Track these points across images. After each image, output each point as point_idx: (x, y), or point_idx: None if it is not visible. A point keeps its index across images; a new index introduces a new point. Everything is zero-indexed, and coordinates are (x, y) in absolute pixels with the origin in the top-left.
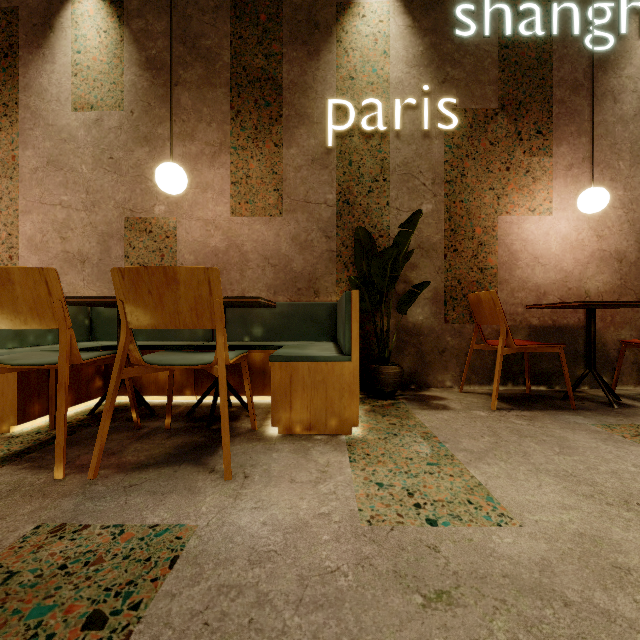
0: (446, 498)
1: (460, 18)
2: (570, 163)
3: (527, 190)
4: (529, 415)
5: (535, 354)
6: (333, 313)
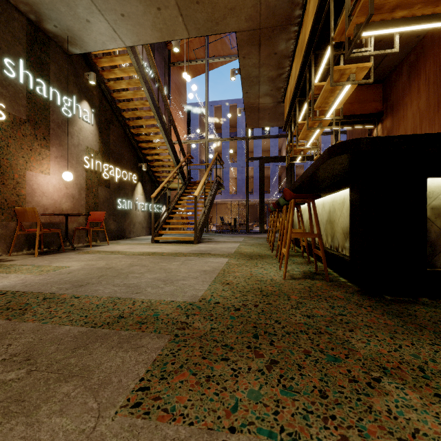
0: (53, 269)
1: (7, 65)
2: (57, 156)
3: (40, 162)
4: (52, 255)
5: (43, 235)
6: None
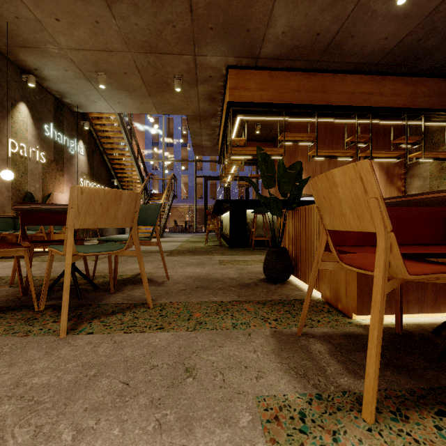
0: None
1: (46, 129)
2: (67, 180)
3: (59, 186)
4: None
5: None
6: (14, 220)
